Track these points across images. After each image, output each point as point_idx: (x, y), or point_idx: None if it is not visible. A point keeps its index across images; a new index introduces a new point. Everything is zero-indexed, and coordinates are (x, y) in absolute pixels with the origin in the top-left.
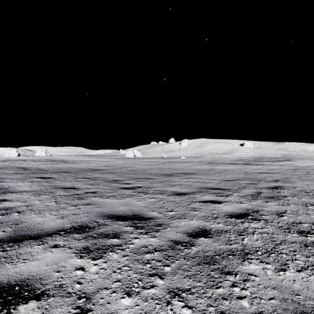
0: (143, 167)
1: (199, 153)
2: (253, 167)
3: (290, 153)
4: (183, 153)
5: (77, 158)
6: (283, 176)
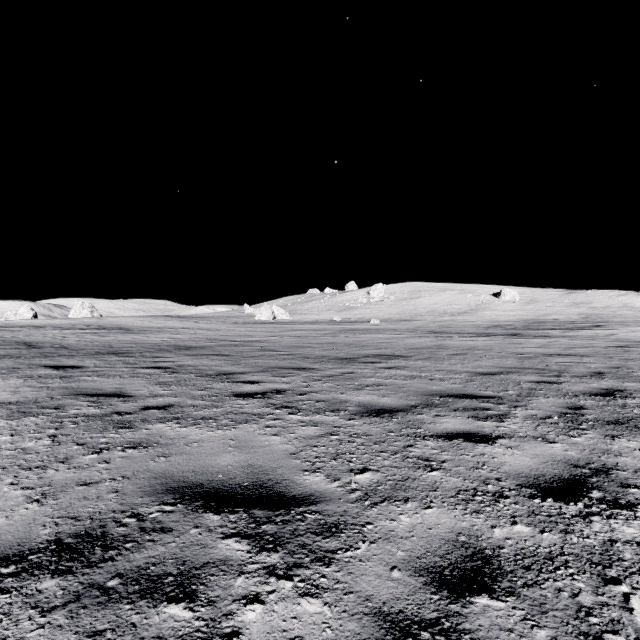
0: (292, 342)
1: (409, 313)
2: (529, 341)
3: (598, 312)
4: (374, 312)
5: (153, 322)
6: (607, 363)
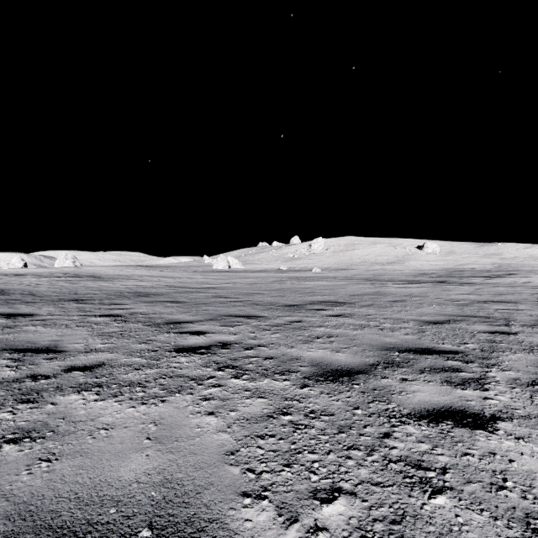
0: (243, 289)
1: (345, 263)
2: (457, 288)
3: (509, 262)
4: (315, 262)
5: (123, 271)
6: None
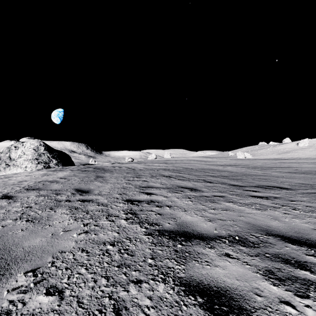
0: (261, 165)
1: None
2: None
3: None
4: (300, 154)
5: (204, 159)
6: None
